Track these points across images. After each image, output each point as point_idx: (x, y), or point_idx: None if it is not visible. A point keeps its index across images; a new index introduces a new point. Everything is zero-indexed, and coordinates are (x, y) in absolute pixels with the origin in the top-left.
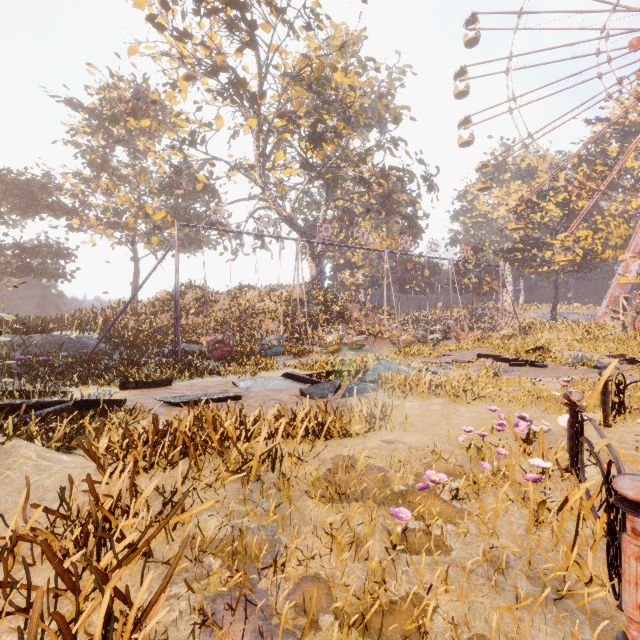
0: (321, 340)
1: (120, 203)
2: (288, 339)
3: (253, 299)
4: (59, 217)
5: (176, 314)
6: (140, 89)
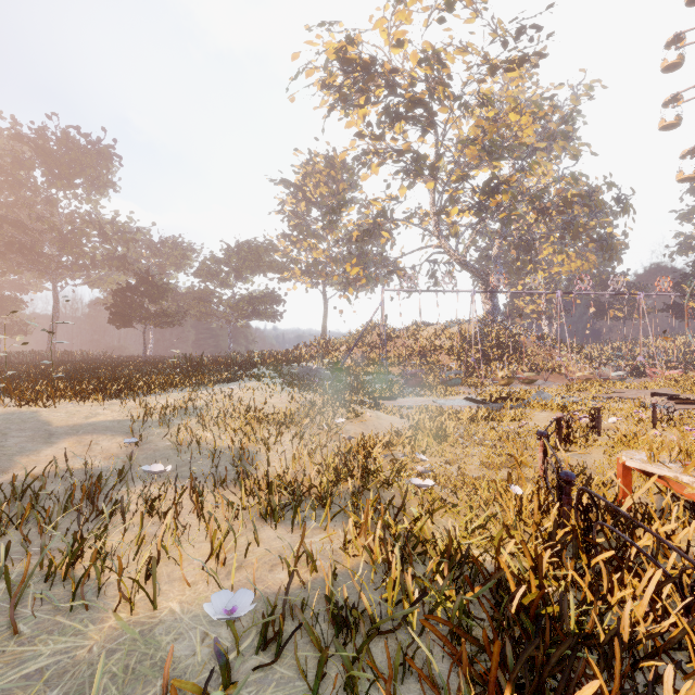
0: (494, 374)
1: (315, 256)
2: (464, 373)
3: (430, 337)
4: (275, 272)
5: (382, 354)
6: (331, 160)
